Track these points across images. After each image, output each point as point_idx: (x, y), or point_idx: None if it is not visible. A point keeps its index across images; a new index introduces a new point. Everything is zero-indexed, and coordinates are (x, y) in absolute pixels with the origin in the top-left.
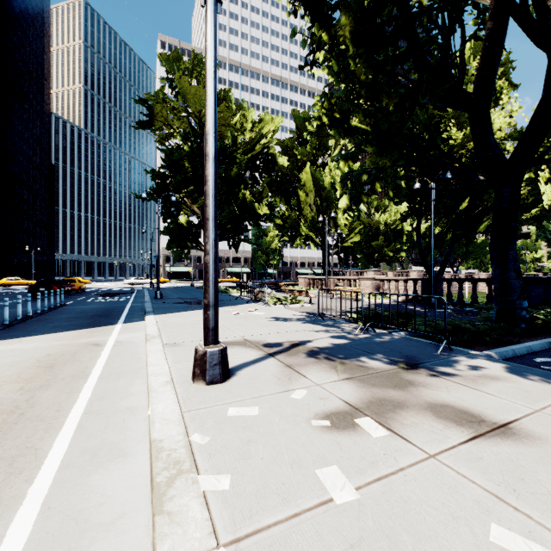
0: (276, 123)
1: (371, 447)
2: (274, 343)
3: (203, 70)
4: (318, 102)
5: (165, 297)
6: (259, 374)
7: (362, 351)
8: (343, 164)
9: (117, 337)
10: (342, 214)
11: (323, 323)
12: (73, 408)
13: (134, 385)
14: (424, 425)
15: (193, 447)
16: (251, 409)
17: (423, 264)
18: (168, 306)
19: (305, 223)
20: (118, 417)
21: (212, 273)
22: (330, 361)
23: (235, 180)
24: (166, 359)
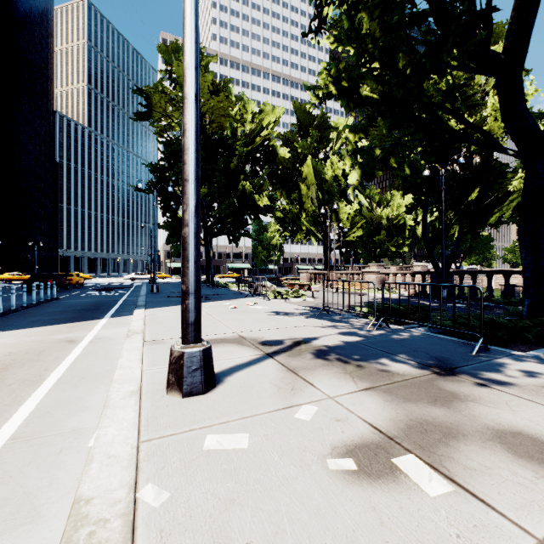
0: (277, 115)
1: (431, 518)
2: (273, 340)
3: (202, 61)
4: (323, 69)
5: (162, 291)
6: (254, 381)
7: (380, 351)
8: (352, 137)
9: (97, 332)
10: (351, 193)
11: (328, 318)
12: (0, 429)
13: (95, 394)
14: (501, 471)
15: (137, 514)
16: (239, 438)
17: (429, 258)
18: (162, 300)
19: (306, 217)
20: (55, 444)
21: (191, 250)
22: (342, 363)
23: (235, 172)
24: (142, 360)
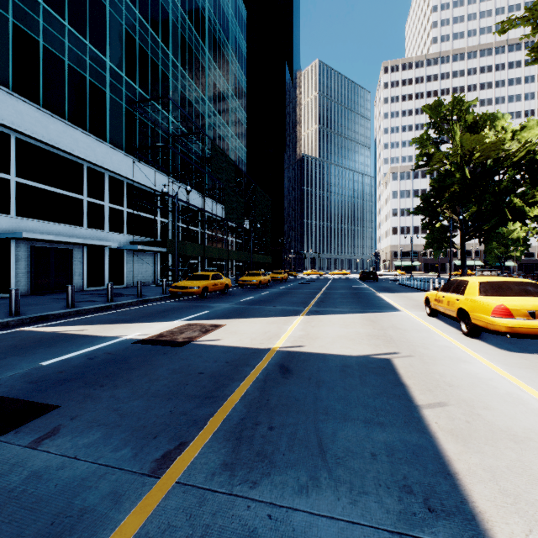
0: None
1: None
2: None
3: (463, 106)
4: None
5: None
6: None
7: None
8: None
9: None
10: None
11: None
12: None
13: None
14: None
15: None
16: None
17: None
18: None
19: None
20: None
21: None
22: None
23: (503, 192)
24: None
